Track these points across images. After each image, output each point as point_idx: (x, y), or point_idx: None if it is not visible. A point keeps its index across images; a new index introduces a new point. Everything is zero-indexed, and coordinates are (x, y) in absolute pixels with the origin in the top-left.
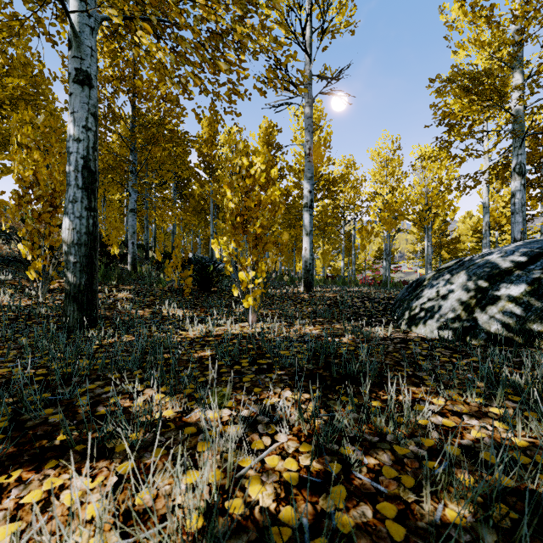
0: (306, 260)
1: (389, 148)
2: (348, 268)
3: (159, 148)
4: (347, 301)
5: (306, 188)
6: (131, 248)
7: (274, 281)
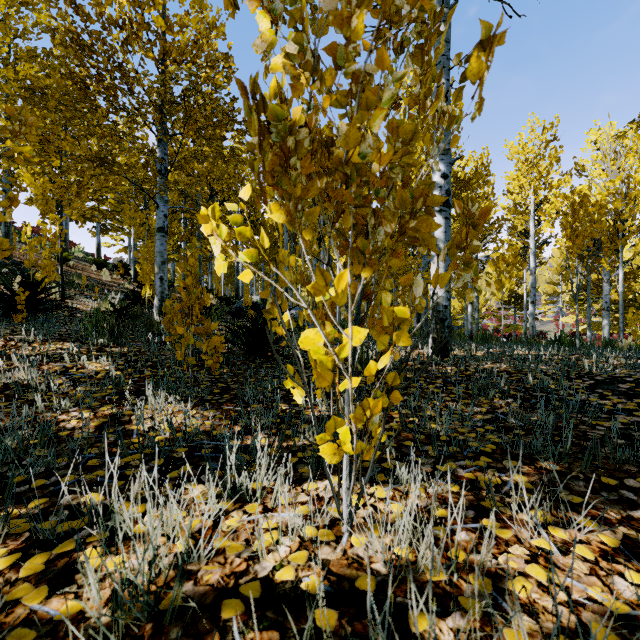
0: (438, 300)
1: (539, 138)
2: (463, 316)
3: (192, 127)
4: (551, 387)
5: (438, 171)
6: (158, 285)
7: (430, 358)
